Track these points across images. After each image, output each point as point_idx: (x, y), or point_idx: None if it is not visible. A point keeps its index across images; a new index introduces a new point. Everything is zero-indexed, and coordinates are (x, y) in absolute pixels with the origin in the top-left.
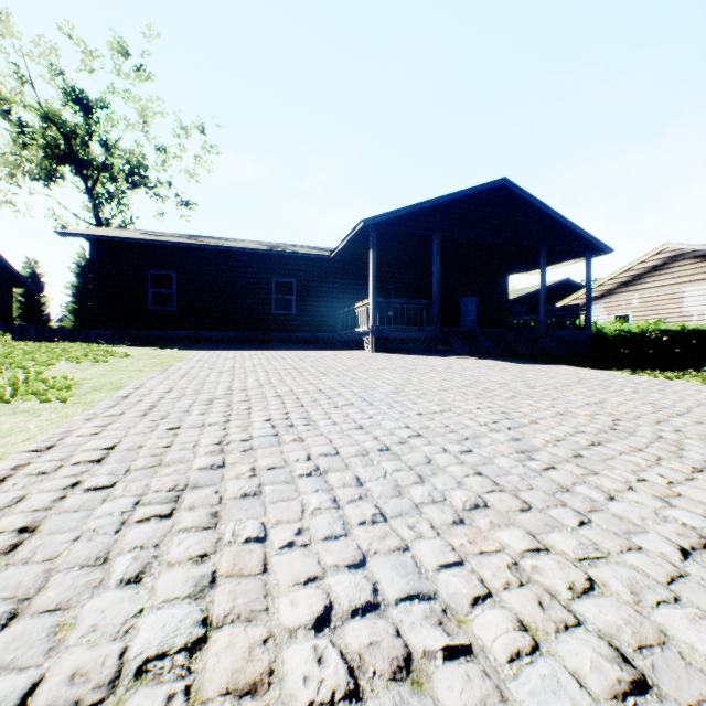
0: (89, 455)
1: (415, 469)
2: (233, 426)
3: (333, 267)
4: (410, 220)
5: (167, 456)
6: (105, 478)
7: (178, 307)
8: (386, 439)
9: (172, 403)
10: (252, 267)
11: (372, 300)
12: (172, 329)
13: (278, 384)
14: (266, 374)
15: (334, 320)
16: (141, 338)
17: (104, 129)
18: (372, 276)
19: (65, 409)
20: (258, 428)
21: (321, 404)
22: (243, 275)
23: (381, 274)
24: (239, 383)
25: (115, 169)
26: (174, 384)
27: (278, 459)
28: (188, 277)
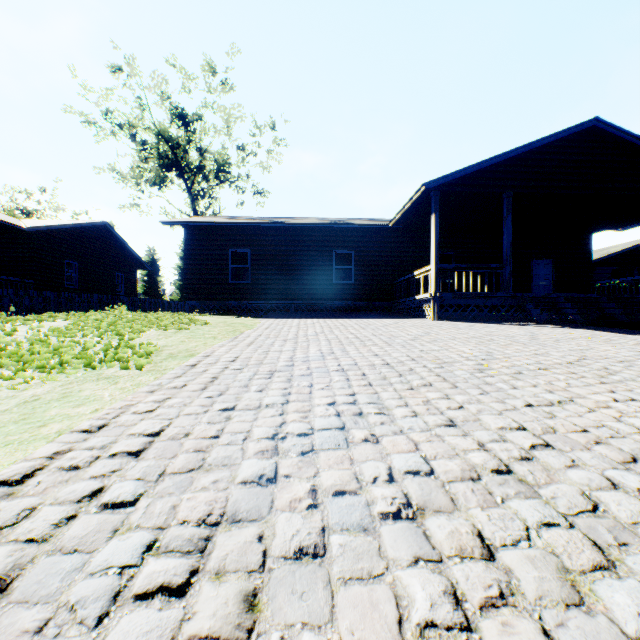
0: (131, 442)
1: (579, 526)
2: (291, 410)
3: (391, 236)
4: (477, 178)
5: (210, 453)
6: (131, 485)
7: (251, 280)
8: (498, 449)
9: (233, 374)
10: (314, 241)
11: (434, 266)
12: (247, 299)
13: (340, 355)
14: (328, 343)
15: (392, 288)
16: (223, 307)
17: (198, 138)
18: (434, 241)
19: (140, 377)
20: (320, 415)
21: (392, 383)
22: (306, 249)
23: (440, 240)
24: (301, 353)
25: (206, 169)
26: (240, 352)
27: (347, 474)
28: (260, 253)
